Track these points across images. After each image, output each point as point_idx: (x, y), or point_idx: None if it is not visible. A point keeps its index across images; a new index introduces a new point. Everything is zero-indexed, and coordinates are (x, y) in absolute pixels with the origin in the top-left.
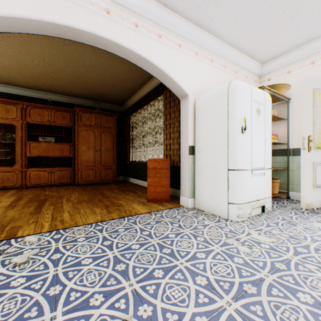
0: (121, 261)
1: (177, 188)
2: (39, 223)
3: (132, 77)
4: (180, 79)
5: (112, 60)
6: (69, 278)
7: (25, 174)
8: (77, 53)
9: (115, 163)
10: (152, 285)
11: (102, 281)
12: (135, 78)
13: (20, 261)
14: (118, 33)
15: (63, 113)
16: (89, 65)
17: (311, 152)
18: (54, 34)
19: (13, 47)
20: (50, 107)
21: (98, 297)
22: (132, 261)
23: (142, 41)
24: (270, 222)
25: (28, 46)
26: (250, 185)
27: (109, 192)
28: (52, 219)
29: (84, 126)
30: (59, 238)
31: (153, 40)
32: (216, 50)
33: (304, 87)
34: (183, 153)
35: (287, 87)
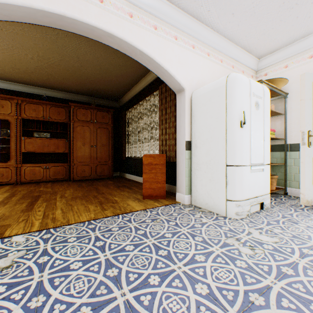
0: (113, 264)
1: (173, 184)
2: (30, 221)
3: (127, 72)
4: (176, 72)
5: (107, 54)
6: (55, 286)
7: (20, 170)
8: (71, 47)
9: (110, 159)
10: (147, 294)
11: (91, 289)
12: (131, 74)
13: (3, 265)
14: (112, 23)
15: (59, 108)
16: (83, 60)
17: (311, 147)
18: (44, 23)
19: (5, 41)
20: (45, 103)
21: (85, 311)
22: (125, 264)
23: (137, 32)
24: (270, 220)
25: (21, 40)
26: (248, 182)
27: (104, 188)
28: (44, 217)
29: (79, 122)
30: (49, 239)
31: (149, 32)
32: (213, 44)
33: (304, 80)
34: (180, 148)
35: (285, 81)
